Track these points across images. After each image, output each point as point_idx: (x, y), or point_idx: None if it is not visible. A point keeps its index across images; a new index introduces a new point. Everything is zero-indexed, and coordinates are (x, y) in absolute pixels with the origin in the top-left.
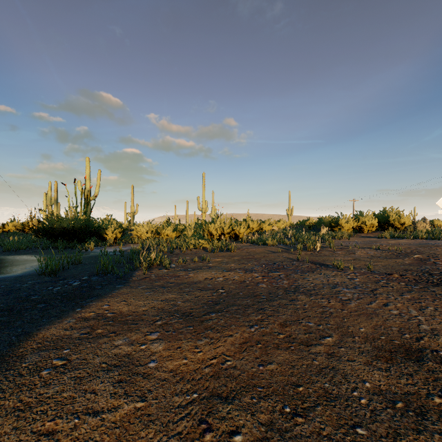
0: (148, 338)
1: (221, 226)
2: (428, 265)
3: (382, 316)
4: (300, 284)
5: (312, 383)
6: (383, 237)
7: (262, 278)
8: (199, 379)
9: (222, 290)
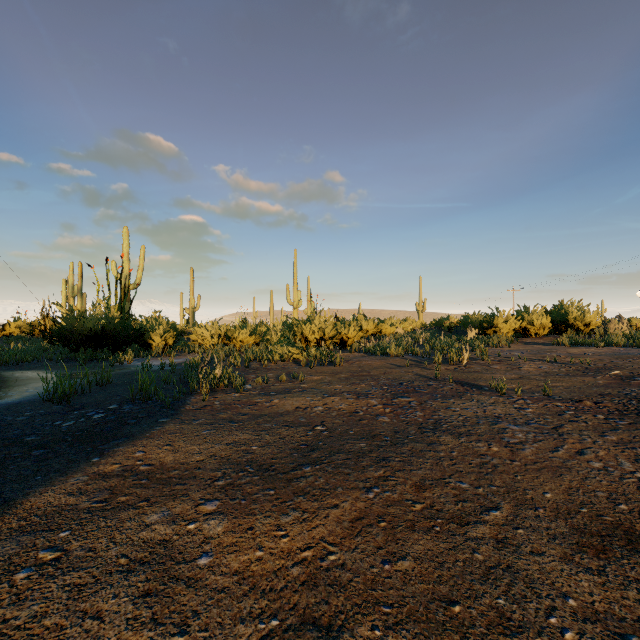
0: (201, 510)
1: (320, 328)
2: (634, 387)
3: (577, 472)
4: (442, 418)
5: (476, 598)
6: (560, 344)
7: (383, 407)
8: (283, 589)
9: (321, 426)
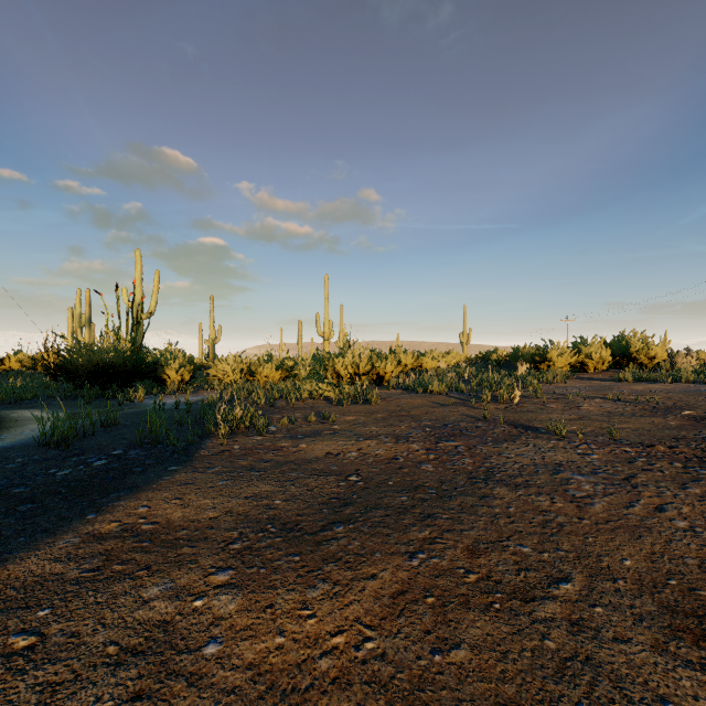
0: (212, 581)
1: (354, 362)
2: None
3: (659, 533)
4: (495, 465)
5: (550, 702)
6: (622, 380)
7: (427, 453)
8: (308, 689)
9: (355, 476)
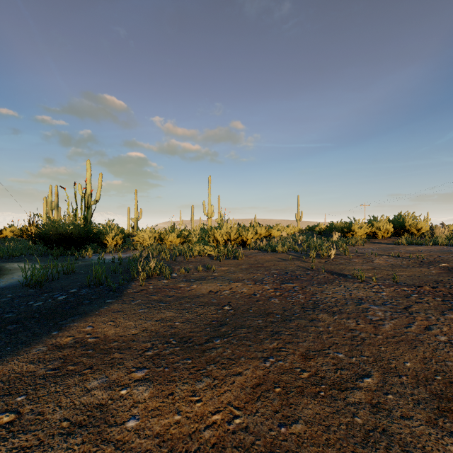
0: (133, 376)
1: (227, 232)
2: None
3: (428, 344)
4: (319, 299)
5: None
6: (400, 244)
7: (274, 291)
8: (196, 451)
9: (228, 306)
